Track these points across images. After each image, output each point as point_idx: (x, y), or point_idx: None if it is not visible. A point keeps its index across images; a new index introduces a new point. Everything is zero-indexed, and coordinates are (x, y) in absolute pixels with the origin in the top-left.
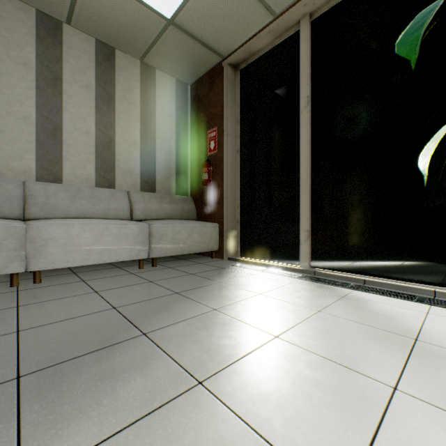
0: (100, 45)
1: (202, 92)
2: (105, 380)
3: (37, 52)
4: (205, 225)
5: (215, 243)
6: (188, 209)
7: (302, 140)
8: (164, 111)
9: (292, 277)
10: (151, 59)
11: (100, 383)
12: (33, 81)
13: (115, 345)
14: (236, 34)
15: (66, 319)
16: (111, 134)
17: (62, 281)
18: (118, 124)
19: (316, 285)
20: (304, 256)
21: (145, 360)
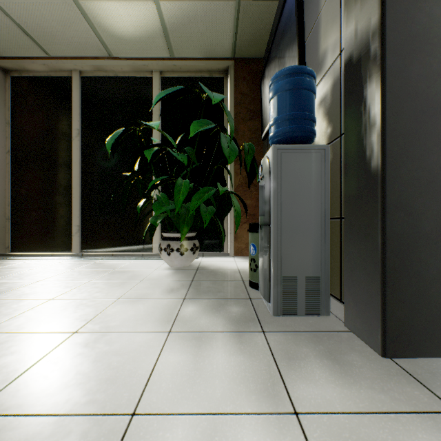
0: None
1: None
2: None
3: None
4: None
5: None
6: None
7: (75, 160)
8: None
9: (63, 259)
10: None
11: None
12: None
13: None
14: (7, 48)
15: None
16: None
17: None
18: None
19: (79, 260)
20: (76, 244)
21: None
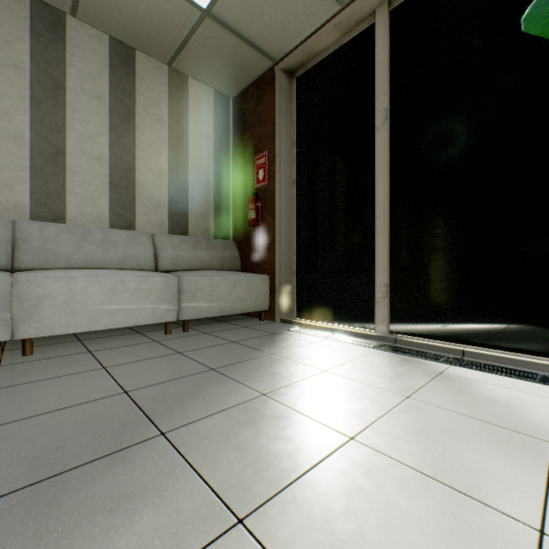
0: (116, 45)
1: (248, 107)
2: (95, 517)
3: (32, 52)
4: (252, 277)
5: (265, 301)
6: (230, 257)
7: (379, 166)
8: (199, 131)
9: (366, 347)
10: (182, 64)
11: (86, 522)
12: (27, 90)
13: (118, 452)
14: (292, 30)
15: (56, 410)
16: (130, 159)
17: (61, 353)
18: (139, 147)
19: (398, 358)
20: (381, 319)
21: (159, 479)
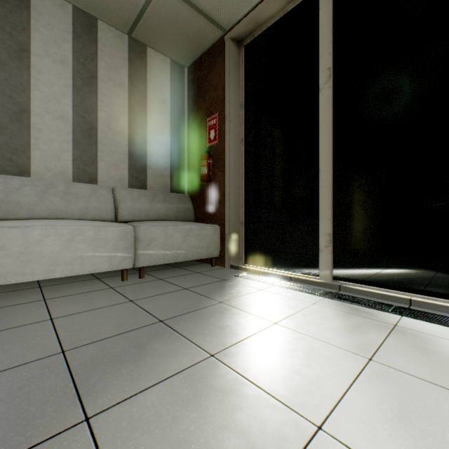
0: (79, 14)
1: (201, 74)
2: None
3: None
4: (204, 227)
5: (216, 248)
6: (184, 209)
7: (322, 123)
8: (156, 95)
9: (312, 294)
10: (141, 33)
11: None
12: None
13: None
14: None
15: None
16: (92, 119)
17: (16, 301)
18: (101, 108)
19: (347, 307)
20: (324, 266)
21: None
